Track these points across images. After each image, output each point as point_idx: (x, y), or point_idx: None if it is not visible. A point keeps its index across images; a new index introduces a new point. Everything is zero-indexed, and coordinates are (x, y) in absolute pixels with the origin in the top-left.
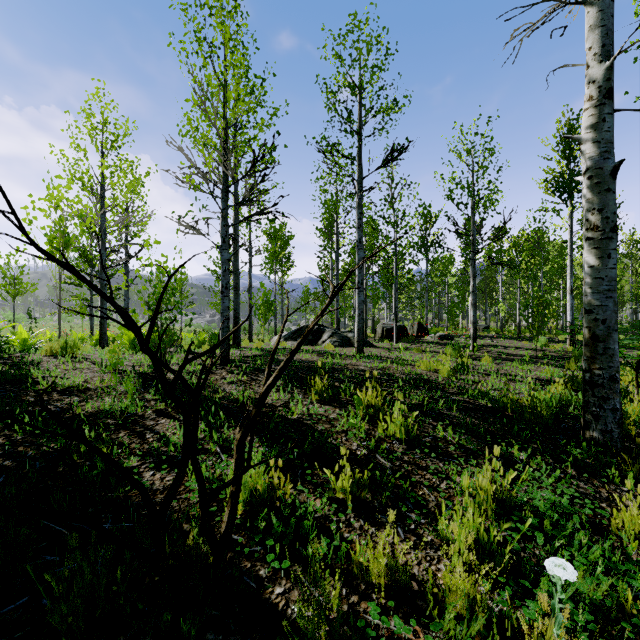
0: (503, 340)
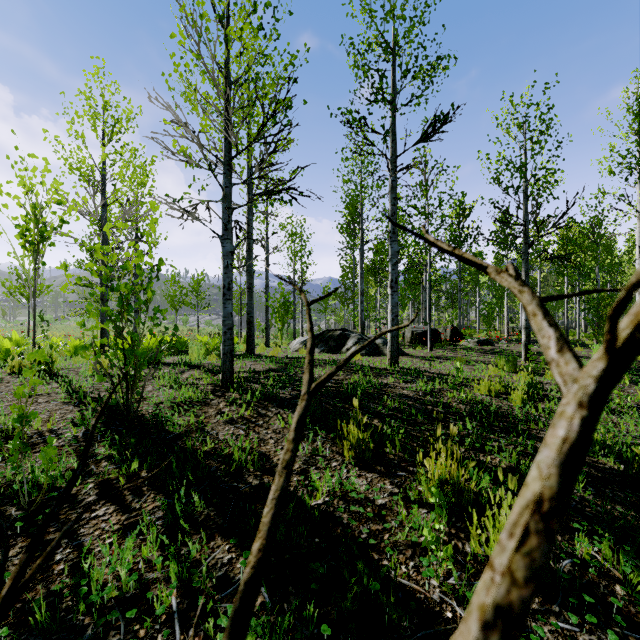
0: None
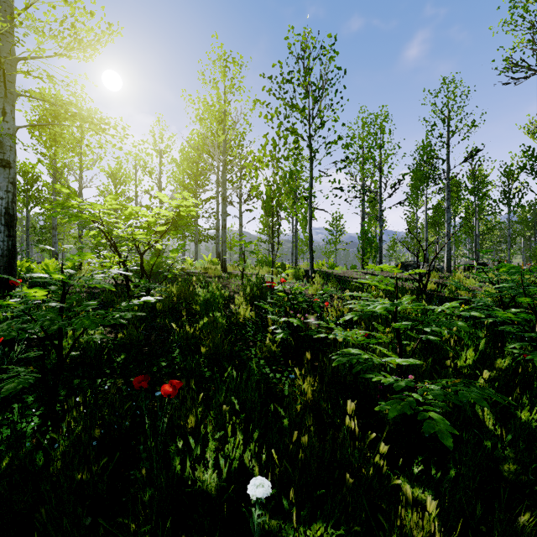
0: None
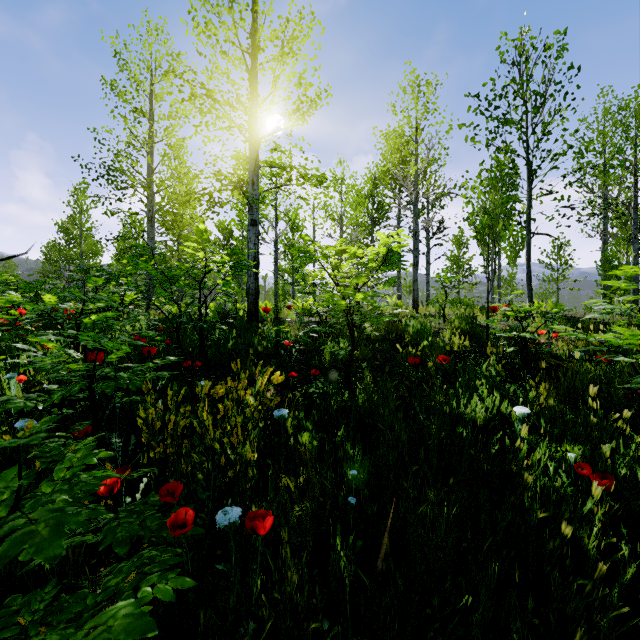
0: None
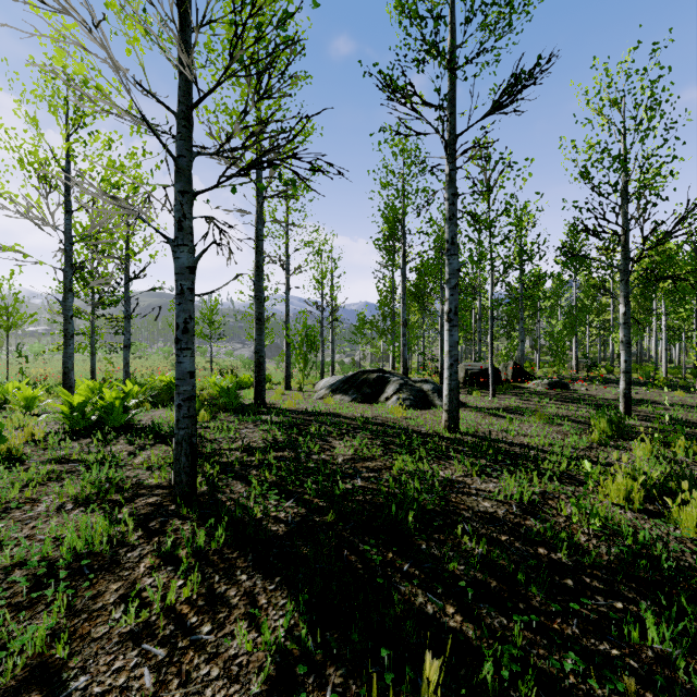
0: (640, 388)
